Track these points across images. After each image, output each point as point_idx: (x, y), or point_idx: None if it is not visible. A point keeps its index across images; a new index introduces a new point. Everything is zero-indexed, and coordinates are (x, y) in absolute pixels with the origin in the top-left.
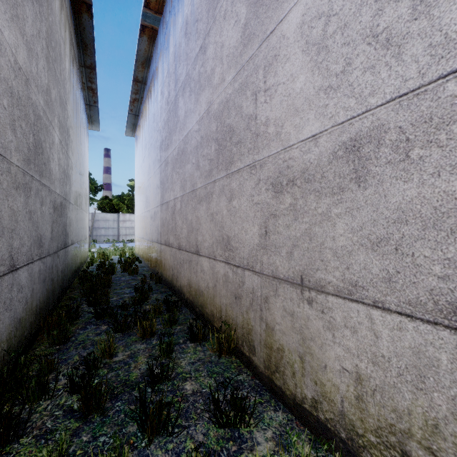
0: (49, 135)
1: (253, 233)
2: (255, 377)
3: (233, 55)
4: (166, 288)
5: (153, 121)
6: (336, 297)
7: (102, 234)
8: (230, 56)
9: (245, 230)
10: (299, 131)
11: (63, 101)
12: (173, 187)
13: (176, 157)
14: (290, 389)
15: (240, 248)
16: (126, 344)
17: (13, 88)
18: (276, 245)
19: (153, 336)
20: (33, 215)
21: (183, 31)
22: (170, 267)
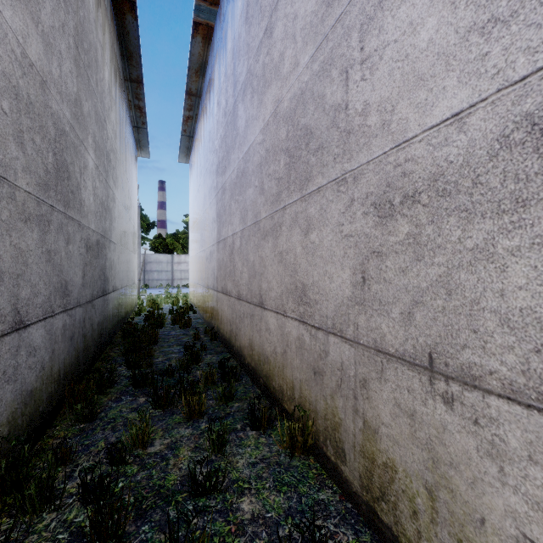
0: (80, 157)
1: (341, 281)
2: (346, 497)
3: (311, 24)
4: (223, 347)
5: (209, 140)
6: (508, 401)
7: (155, 278)
8: (306, 28)
9: (329, 275)
10: (426, 112)
11: (100, 117)
12: (231, 220)
13: (234, 181)
14: (407, 536)
15: (322, 301)
16: (166, 427)
17: (20, 88)
18: (382, 301)
19: (202, 417)
20: (54, 256)
21: (243, 16)
22: (227, 321)
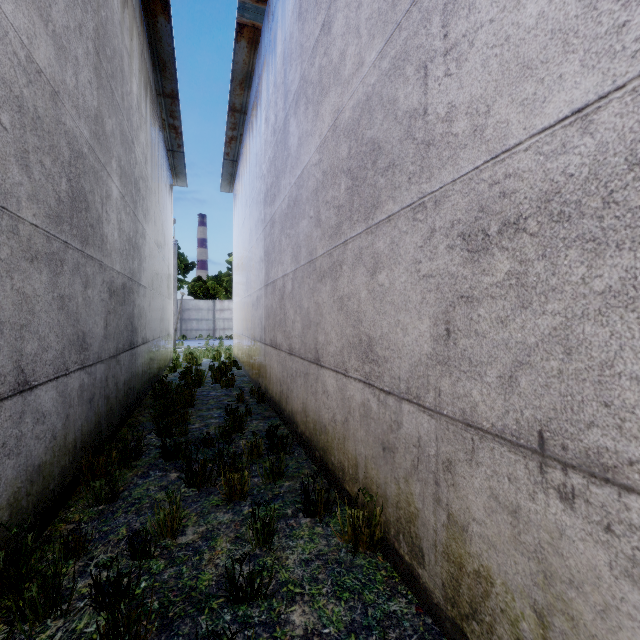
0: (101, 184)
1: (418, 334)
2: (425, 609)
3: (379, 12)
4: (272, 411)
5: (256, 164)
6: None
7: (193, 328)
8: (373, 17)
9: (402, 326)
10: (534, 111)
11: (127, 138)
12: (281, 258)
13: (285, 212)
14: None
15: (393, 359)
16: (201, 511)
17: (25, 99)
18: (473, 360)
19: (244, 498)
20: (69, 302)
21: (295, 12)
22: (277, 380)
